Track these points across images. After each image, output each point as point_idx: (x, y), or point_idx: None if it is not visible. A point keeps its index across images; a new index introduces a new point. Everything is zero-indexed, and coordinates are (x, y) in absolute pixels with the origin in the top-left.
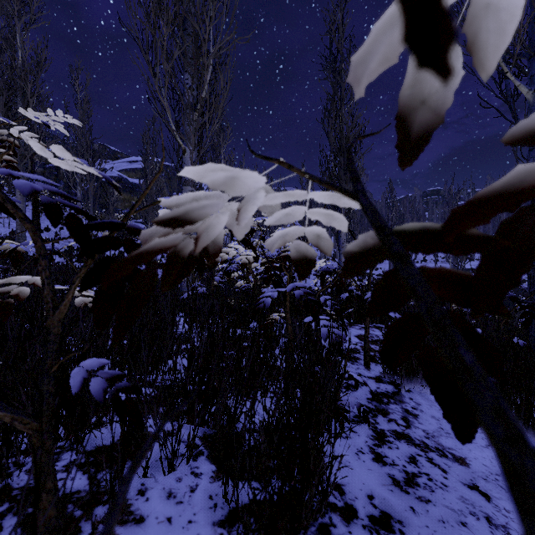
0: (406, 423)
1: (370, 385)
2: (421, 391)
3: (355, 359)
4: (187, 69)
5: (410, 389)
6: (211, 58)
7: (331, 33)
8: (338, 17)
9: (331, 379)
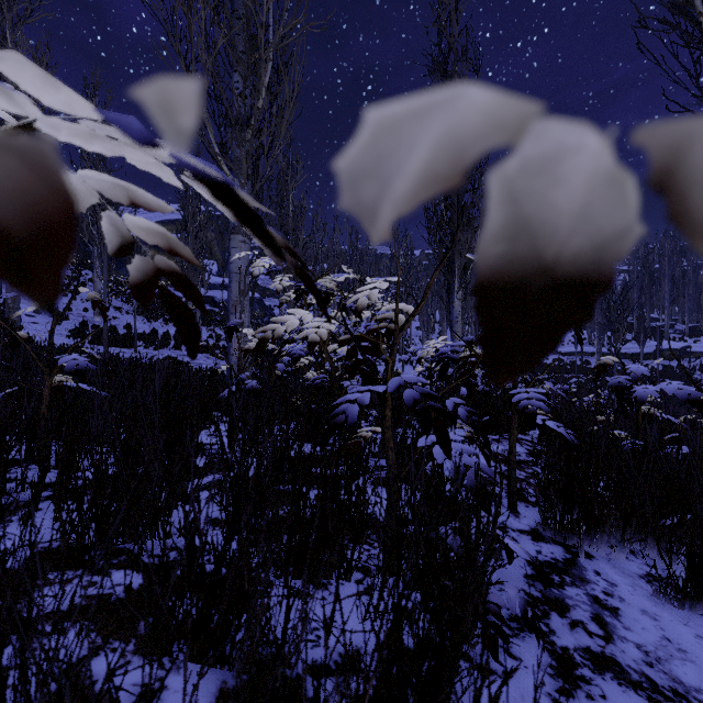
0: (603, 629)
1: (525, 548)
2: (610, 557)
3: (493, 497)
4: (237, 67)
5: (590, 554)
6: (271, 51)
7: (440, 24)
8: (450, 1)
9: (475, 561)
